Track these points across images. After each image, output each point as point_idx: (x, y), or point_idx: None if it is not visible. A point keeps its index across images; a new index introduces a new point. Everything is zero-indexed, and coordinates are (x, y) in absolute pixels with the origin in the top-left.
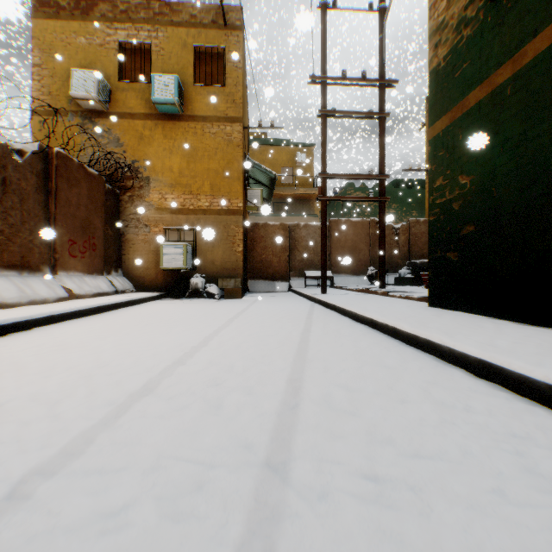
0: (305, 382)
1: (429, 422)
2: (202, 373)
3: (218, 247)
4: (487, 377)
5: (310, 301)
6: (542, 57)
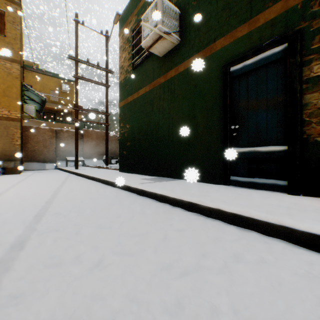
0: (59, 194)
1: (93, 195)
2: (13, 197)
3: (0, 140)
4: (116, 186)
5: (68, 173)
6: (142, 96)
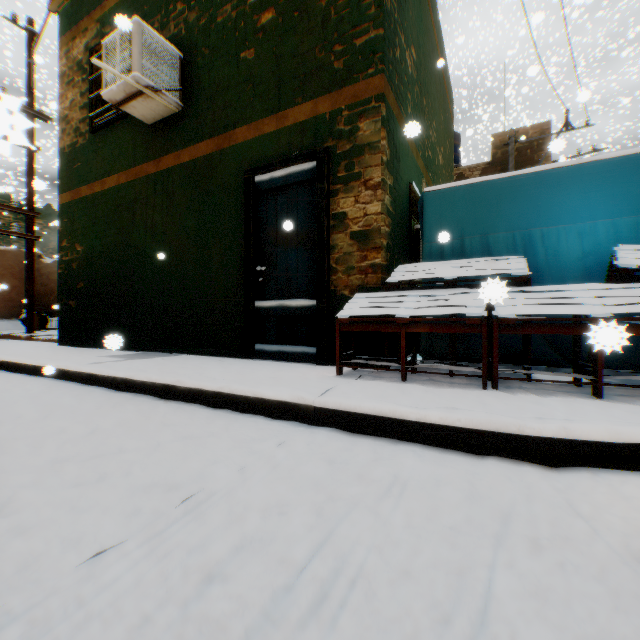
0: None
1: None
2: None
3: None
4: (39, 374)
5: None
6: (113, 190)
